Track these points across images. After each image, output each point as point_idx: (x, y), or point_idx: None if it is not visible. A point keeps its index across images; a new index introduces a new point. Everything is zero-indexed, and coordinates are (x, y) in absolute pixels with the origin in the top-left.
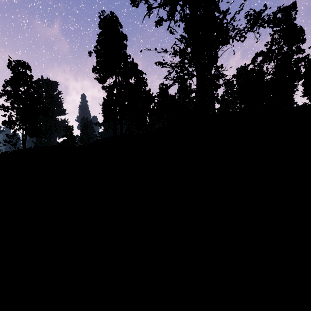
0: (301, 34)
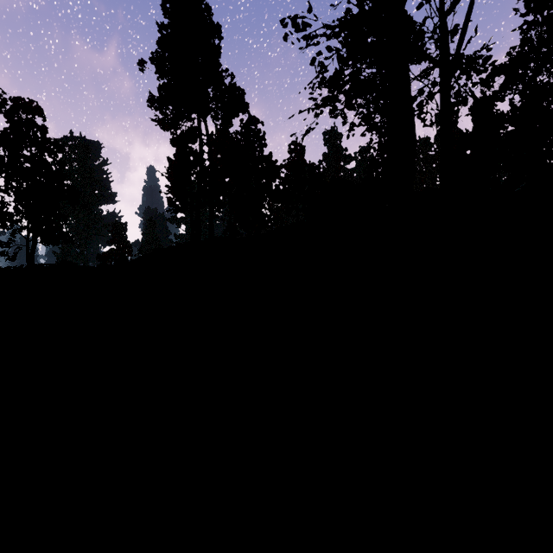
0: None
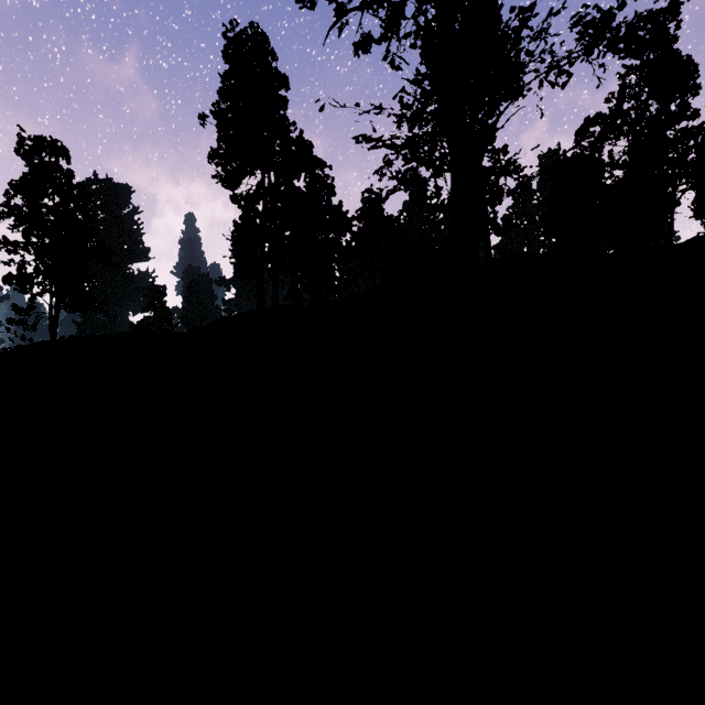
0: (691, 75)
